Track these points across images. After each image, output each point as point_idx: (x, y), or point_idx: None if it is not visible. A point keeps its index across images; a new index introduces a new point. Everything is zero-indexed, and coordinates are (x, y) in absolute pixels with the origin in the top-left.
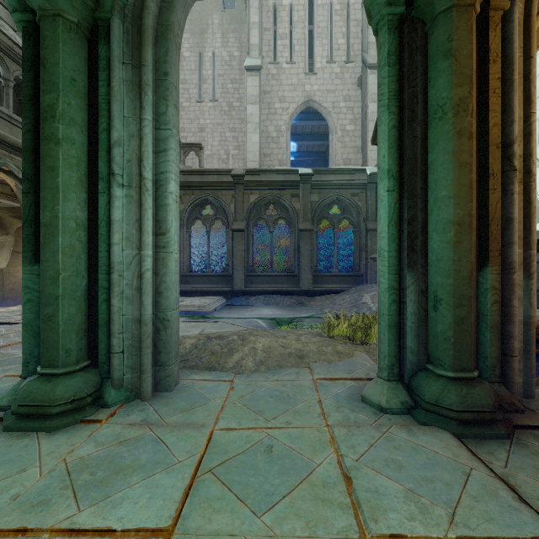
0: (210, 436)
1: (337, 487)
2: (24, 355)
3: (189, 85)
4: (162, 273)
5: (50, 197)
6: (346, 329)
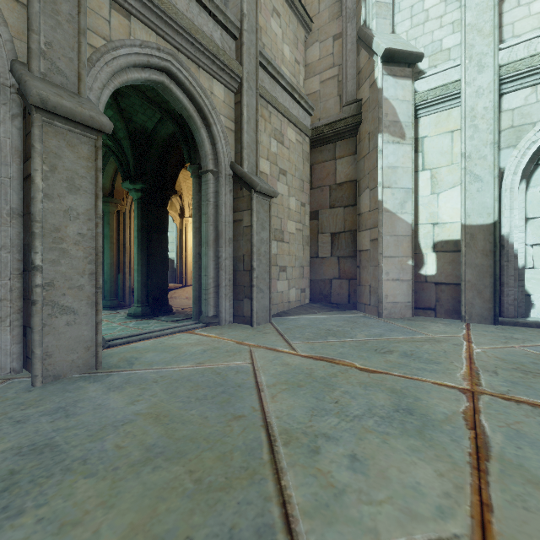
0: None
1: None
2: None
3: None
4: None
5: None
6: None
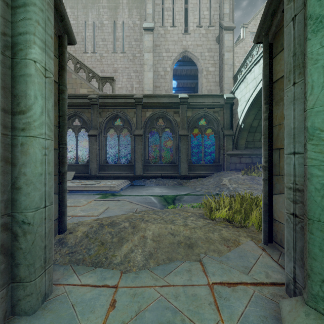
0: None
1: None
2: None
3: (107, 42)
4: (21, 162)
5: None
6: (226, 213)
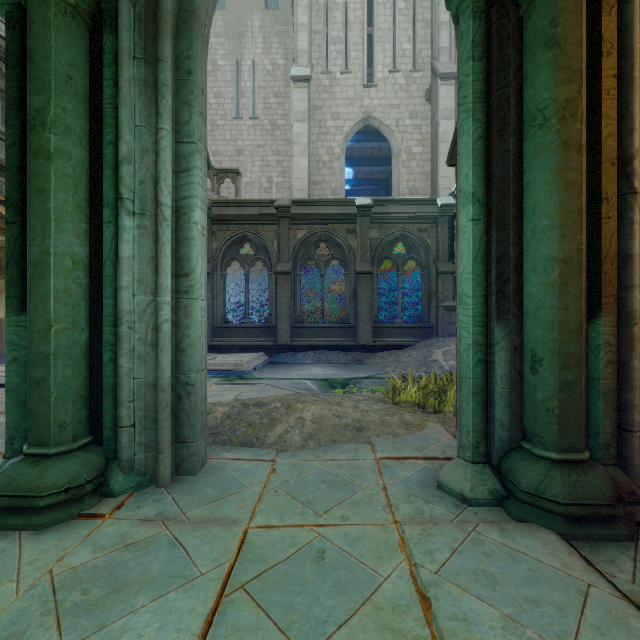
0: (244, 537)
1: (411, 611)
2: (7, 430)
3: (225, 99)
4: (185, 325)
5: (38, 227)
6: (415, 394)
